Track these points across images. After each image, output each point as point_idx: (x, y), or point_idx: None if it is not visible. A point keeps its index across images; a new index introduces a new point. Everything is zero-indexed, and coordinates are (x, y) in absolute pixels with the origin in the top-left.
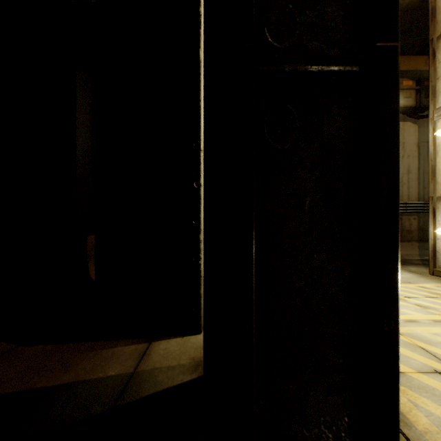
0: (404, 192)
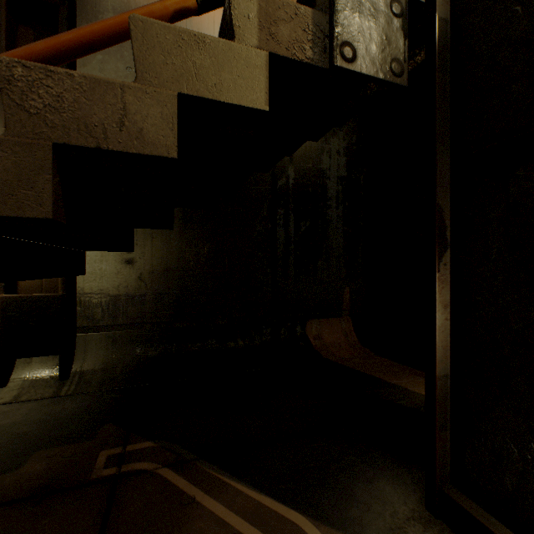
0: None
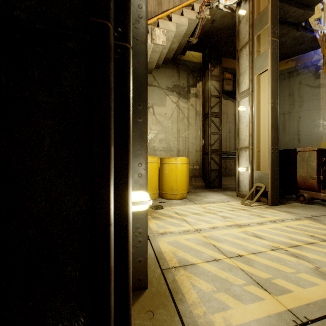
0: (227, 145)
